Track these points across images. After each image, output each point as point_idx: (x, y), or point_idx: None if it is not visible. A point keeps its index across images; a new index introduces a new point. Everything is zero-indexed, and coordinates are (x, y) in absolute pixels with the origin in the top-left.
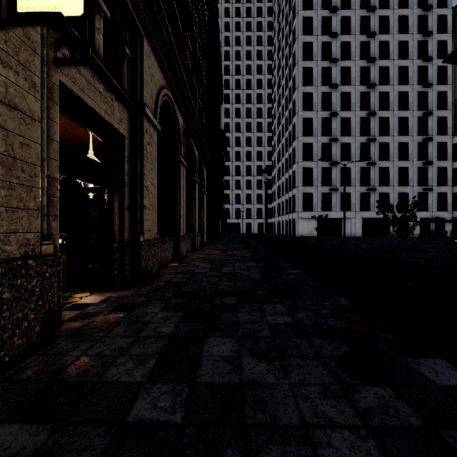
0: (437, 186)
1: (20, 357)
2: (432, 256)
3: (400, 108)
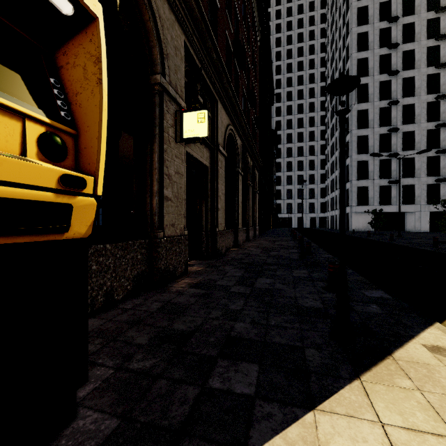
0: None
1: (180, 276)
2: None
3: None
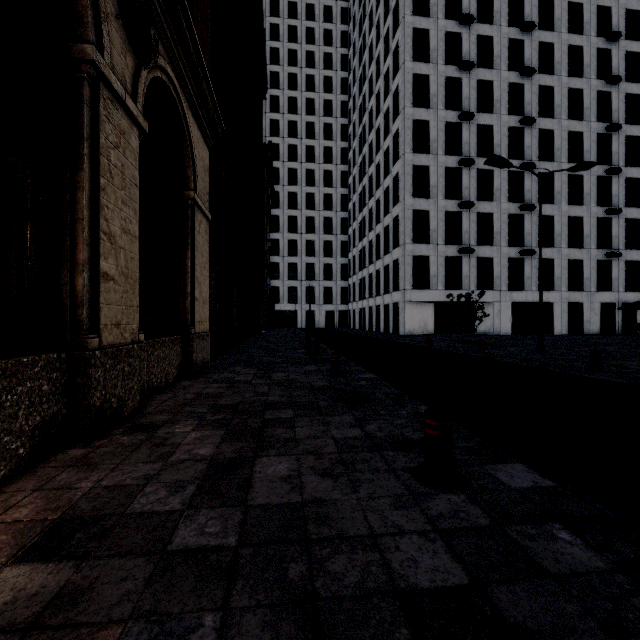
0: (625, 250)
1: None
2: None
3: (569, 117)
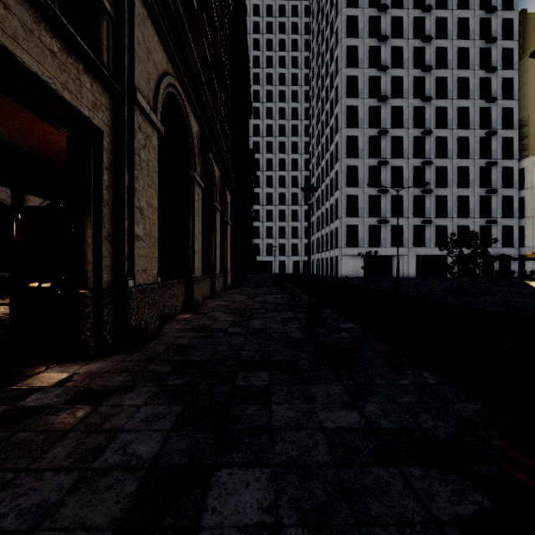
0: (502, 218)
1: None
2: (512, 302)
3: (459, 127)
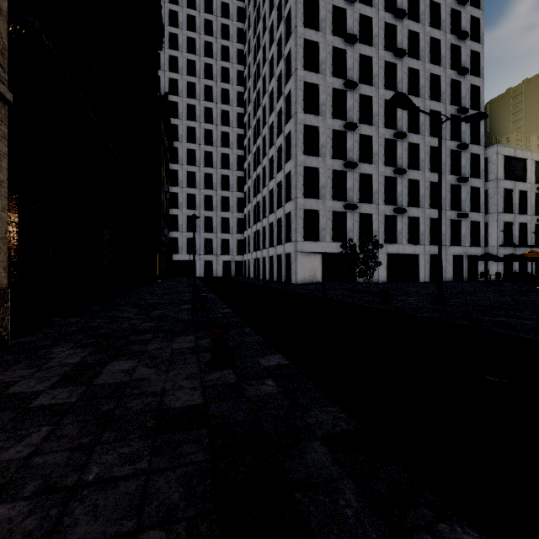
0: (470, 212)
1: None
2: None
3: (430, 98)
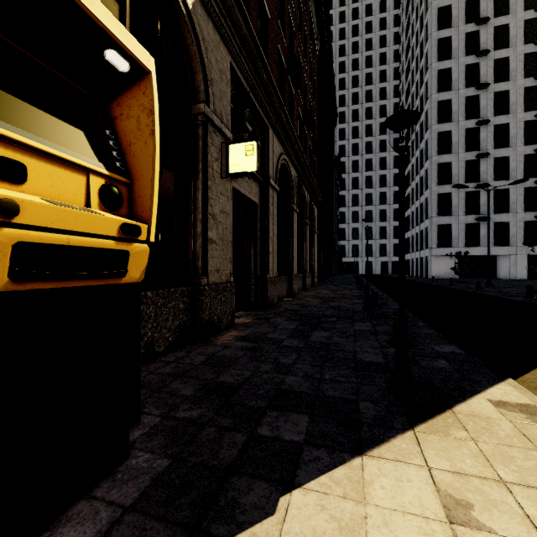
0: None
1: (225, 329)
2: None
3: None
